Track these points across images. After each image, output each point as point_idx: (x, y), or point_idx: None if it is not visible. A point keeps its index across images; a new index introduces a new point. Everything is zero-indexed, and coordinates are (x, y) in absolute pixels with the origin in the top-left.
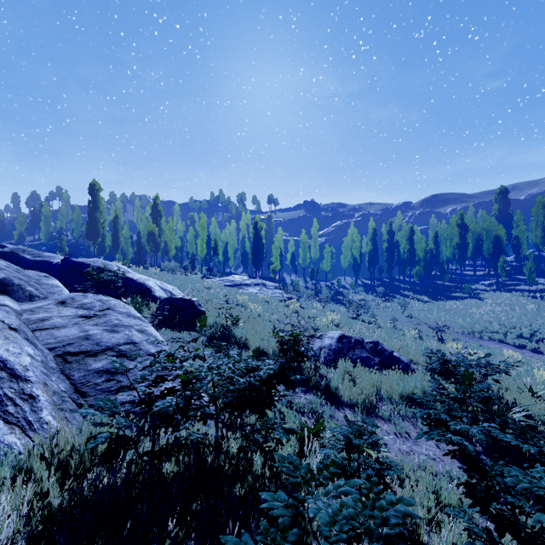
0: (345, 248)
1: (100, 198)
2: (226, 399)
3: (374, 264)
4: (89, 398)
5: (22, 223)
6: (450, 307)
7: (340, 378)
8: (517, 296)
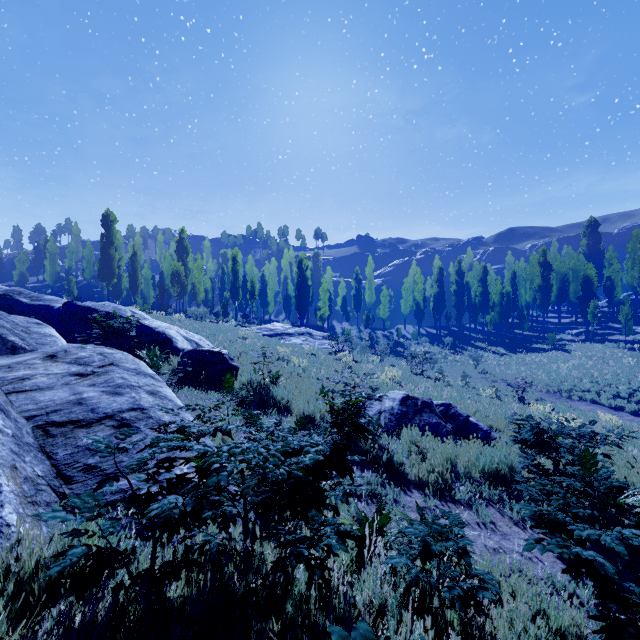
0: (406, 291)
1: (116, 232)
2: (255, 498)
3: (440, 310)
4: (76, 486)
5: (23, 261)
6: (531, 361)
7: (405, 450)
8: (611, 348)
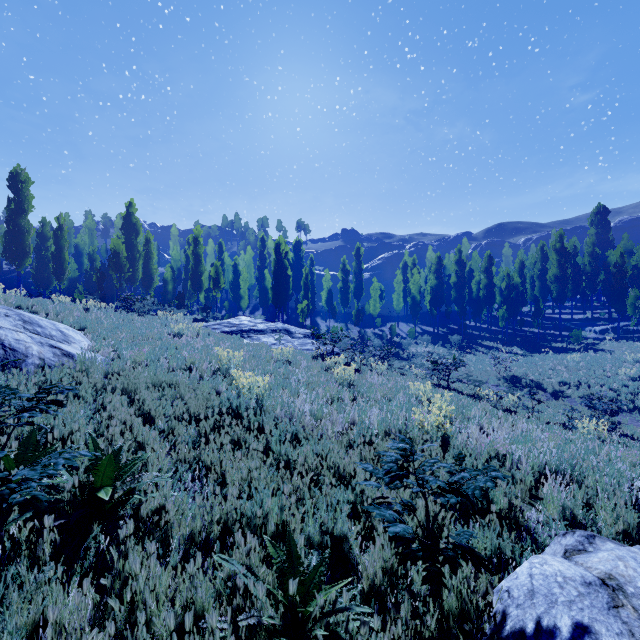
0: (398, 284)
1: (31, 197)
2: None
3: (438, 305)
4: None
5: None
6: (568, 365)
7: None
8: None
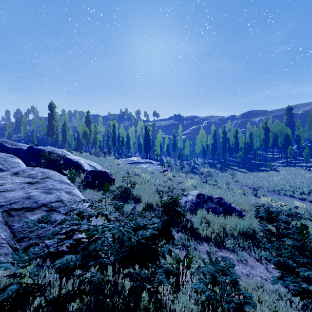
0: (198, 141)
1: (55, 112)
2: (117, 256)
3: (214, 151)
4: (23, 243)
5: (10, 127)
6: (259, 176)
7: (199, 221)
8: (299, 169)
